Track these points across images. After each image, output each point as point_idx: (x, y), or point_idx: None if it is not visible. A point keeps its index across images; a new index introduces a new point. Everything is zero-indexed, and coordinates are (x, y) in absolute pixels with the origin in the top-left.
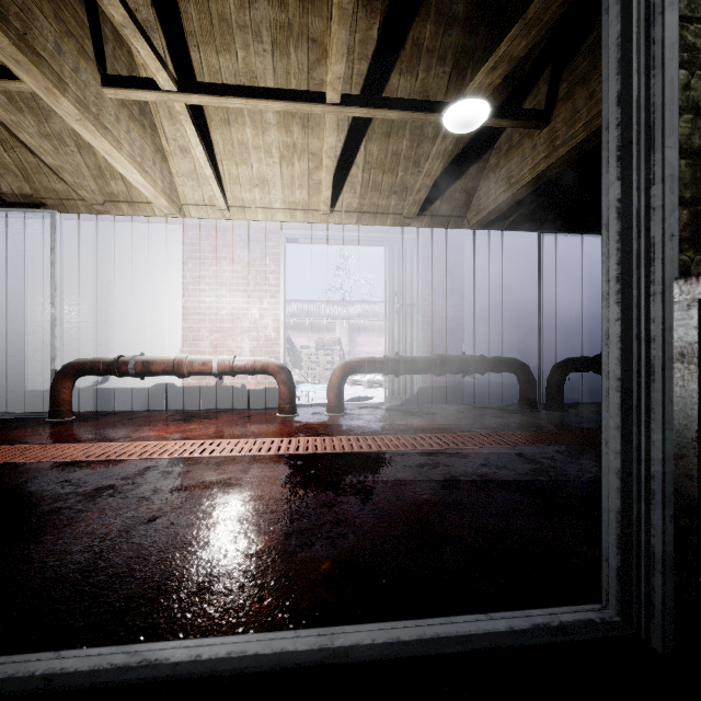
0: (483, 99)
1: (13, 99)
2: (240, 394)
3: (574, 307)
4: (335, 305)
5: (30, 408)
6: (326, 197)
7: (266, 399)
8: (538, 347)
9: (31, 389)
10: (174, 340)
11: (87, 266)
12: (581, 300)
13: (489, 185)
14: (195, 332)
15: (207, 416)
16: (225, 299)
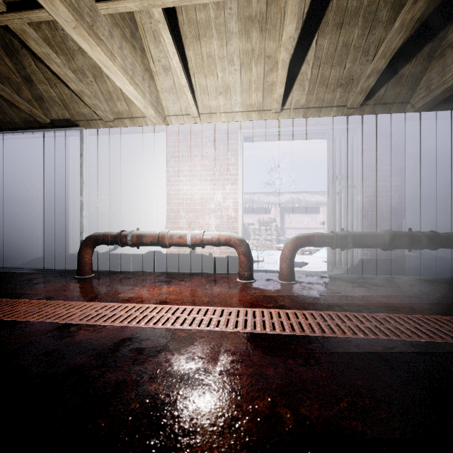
0: None
1: (51, 44)
2: (208, 261)
3: None
4: (270, 195)
5: (71, 265)
6: (279, 95)
7: (228, 265)
8: None
9: (71, 253)
10: (161, 218)
11: (104, 167)
12: None
13: (445, 62)
14: (175, 212)
15: (183, 278)
16: (196, 187)
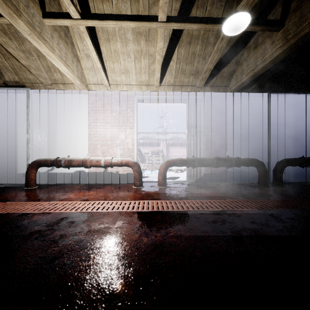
0: (247, 12)
1: (7, 33)
2: (115, 176)
3: (286, 132)
4: (160, 134)
5: (19, 181)
6: (157, 77)
7: (128, 178)
8: (267, 153)
9: (19, 173)
10: (84, 149)
11: (44, 115)
12: (289, 128)
13: (242, 68)
14: (94, 146)
15: (99, 187)
16: (108, 130)
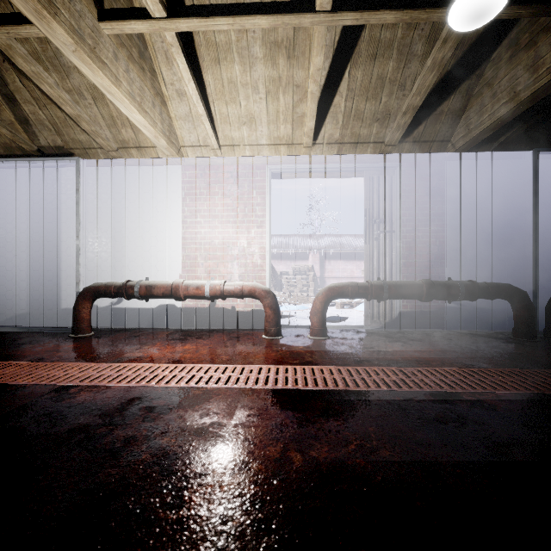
0: None
1: (40, 59)
2: (230, 315)
3: None
4: (308, 238)
5: (63, 323)
6: (310, 128)
7: (253, 320)
8: (533, 272)
9: (64, 307)
10: (175, 266)
11: (106, 205)
12: None
13: (482, 101)
14: (192, 259)
15: (201, 336)
16: (217, 230)
